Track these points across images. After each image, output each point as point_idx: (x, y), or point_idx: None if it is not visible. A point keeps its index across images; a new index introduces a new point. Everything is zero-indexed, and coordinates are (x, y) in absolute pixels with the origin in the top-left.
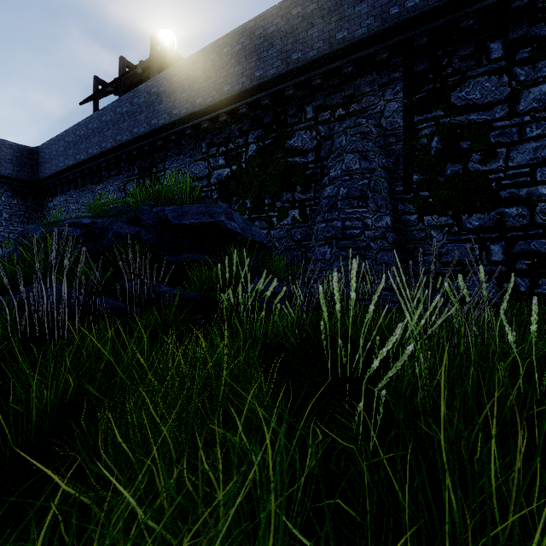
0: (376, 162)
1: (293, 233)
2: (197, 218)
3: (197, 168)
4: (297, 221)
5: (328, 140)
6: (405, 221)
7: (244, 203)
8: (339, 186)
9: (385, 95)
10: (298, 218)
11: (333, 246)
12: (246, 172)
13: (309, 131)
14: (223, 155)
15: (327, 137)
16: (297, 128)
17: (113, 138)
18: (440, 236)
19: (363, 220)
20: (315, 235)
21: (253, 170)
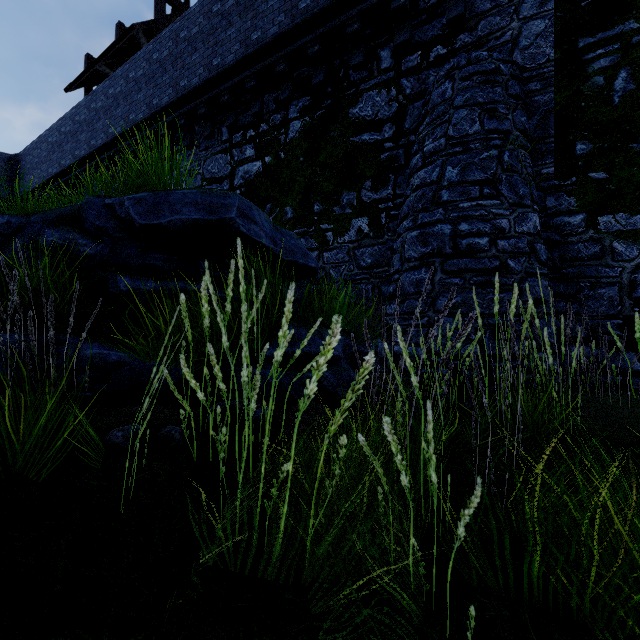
0: (510, 121)
1: (358, 255)
2: (183, 215)
3: (215, 165)
4: (365, 235)
5: (416, 100)
6: (560, 226)
7: (282, 212)
8: (444, 164)
9: (520, 11)
10: (366, 231)
11: (437, 270)
12: (286, 165)
13: (385, 90)
14: (251, 142)
15: (415, 96)
16: (365, 87)
17: (104, 132)
18: (632, 251)
19: (493, 220)
20: (399, 252)
21: (297, 160)
